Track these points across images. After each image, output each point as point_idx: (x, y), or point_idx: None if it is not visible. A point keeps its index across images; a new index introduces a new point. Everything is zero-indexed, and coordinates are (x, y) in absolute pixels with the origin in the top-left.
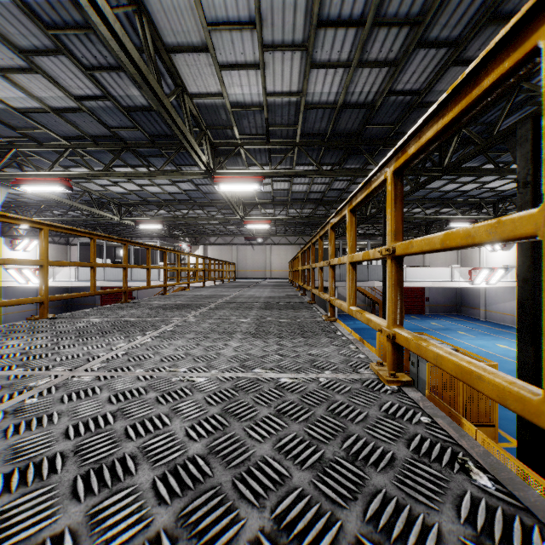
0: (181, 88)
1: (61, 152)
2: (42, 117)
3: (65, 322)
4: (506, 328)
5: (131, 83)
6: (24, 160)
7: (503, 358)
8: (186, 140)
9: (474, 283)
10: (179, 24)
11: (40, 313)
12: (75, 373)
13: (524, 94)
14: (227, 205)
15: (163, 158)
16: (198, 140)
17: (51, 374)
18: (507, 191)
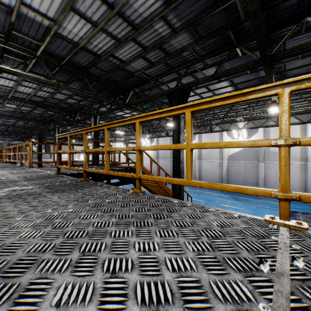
0: None
1: None
2: None
3: None
4: None
5: None
6: None
7: None
8: None
9: (80, 159)
10: None
11: None
12: None
13: None
14: None
15: None
16: None
17: None
18: None
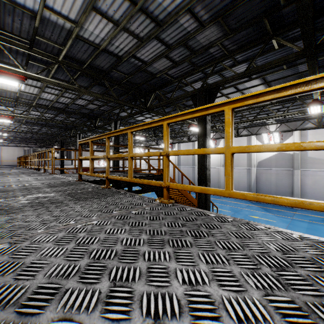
0: None
1: None
2: None
3: None
4: None
5: None
6: None
7: None
8: None
9: (100, 165)
10: None
11: None
12: None
13: None
14: None
15: None
16: None
17: None
18: None
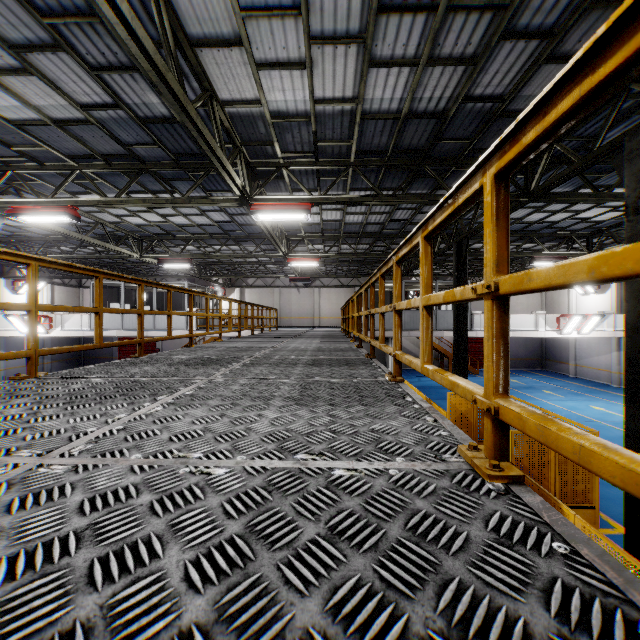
0: (210, 92)
1: (67, 174)
2: (41, 131)
3: (57, 382)
4: (600, 386)
5: (148, 88)
6: (23, 185)
7: (599, 423)
8: (216, 157)
9: (563, 333)
10: (205, 10)
11: (28, 371)
12: (45, 460)
13: (633, 99)
14: (268, 240)
15: (190, 182)
16: (231, 159)
17: (12, 461)
18: (604, 221)
